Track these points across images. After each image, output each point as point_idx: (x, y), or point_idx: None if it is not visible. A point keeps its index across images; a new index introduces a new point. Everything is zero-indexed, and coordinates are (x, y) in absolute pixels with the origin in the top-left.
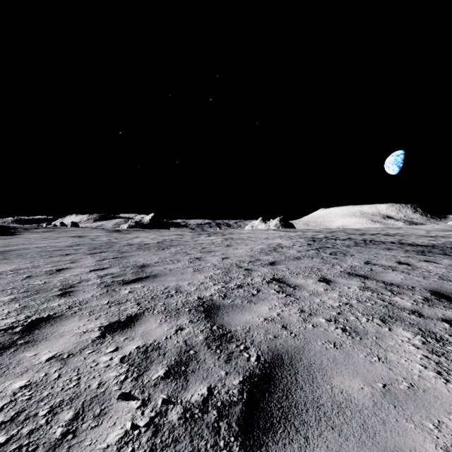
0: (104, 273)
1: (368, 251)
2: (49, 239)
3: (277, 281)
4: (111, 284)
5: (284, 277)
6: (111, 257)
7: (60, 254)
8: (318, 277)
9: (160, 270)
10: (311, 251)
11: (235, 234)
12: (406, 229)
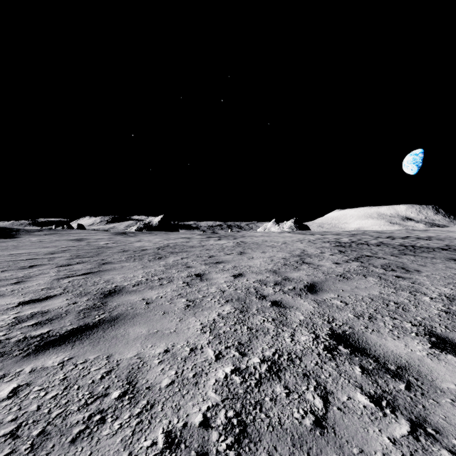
0: (33, 311)
1: (430, 262)
2: (43, 242)
3: (346, 345)
4: (6, 353)
5: (353, 329)
6: (82, 272)
7: (22, 266)
8: (422, 333)
9: (131, 304)
10: (352, 263)
11: (248, 238)
12: (435, 232)
